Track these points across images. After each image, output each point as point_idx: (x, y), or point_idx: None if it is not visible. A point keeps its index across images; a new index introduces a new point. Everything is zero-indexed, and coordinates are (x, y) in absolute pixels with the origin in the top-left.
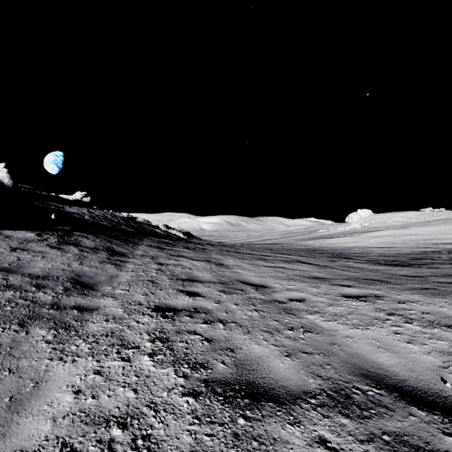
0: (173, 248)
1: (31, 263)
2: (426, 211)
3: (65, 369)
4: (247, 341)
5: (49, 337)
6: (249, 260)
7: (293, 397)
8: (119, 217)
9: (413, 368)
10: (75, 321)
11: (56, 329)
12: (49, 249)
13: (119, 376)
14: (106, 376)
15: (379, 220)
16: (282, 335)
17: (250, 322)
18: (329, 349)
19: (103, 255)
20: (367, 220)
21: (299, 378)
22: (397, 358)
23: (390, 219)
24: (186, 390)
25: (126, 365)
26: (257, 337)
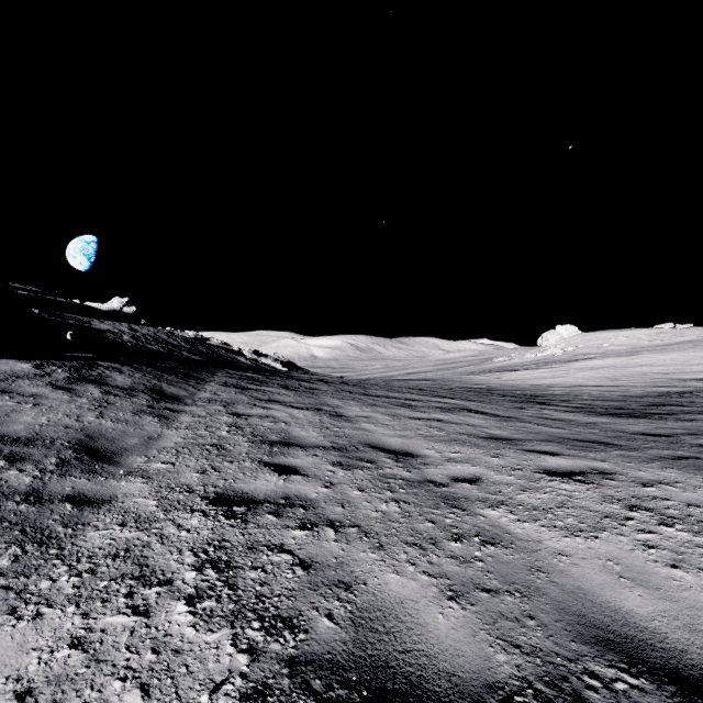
0: (262, 387)
1: (11, 416)
2: (663, 328)
3: (14, 635)
4: (377, 566)
5: (2, 563)
6: (385, 407)
7: (467, 701)
8: (180, 338)
9: (693, 623)
10: (62, 527)
11: (21, 544)
12: (51, 391)
13: (118, 651)
14: (94, 651)
15: (591, 343)
16: (442, 551)
17: (384, 525)
18: (530, 582)
19: (142, 400)
20: (572, 343)
21: (478, 650)
22: (658, 600)
23: (608, 340)
24: (249, 685)
25: (139, 624)
26: (396, 558)
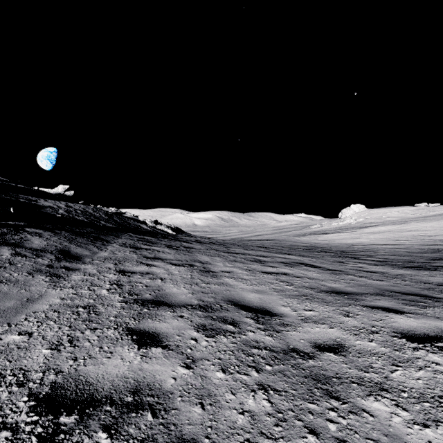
0: (152, 247)
1: None
2: (421, 206)
3: None
4: None
5: None
6: (243, 262)
7: None
8: (102, 212)
9: None
10: None
11: None
12: None
13: None
14: None
15: (374, 215)
16: None
17: None
18: None
19: (46, 260)
20: (362, 215)
21: None
22: None
23: (386, 214)
24: None
25: None
26: None
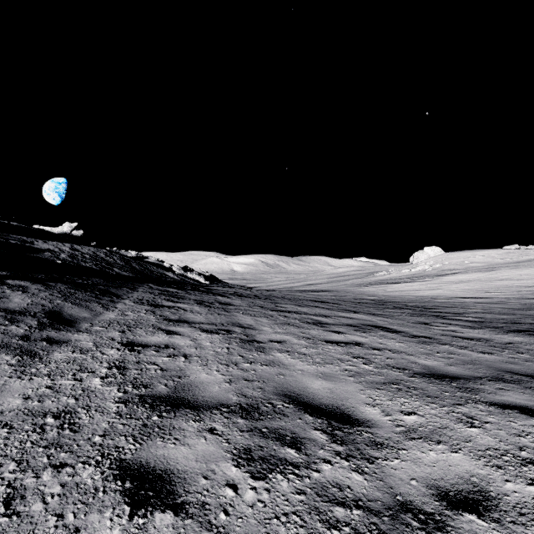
0: (176, 304)
1: None
2: (510, 249)
3: None
4: None
5: None
6: (298, 326)
7: None
8: (117, 256)
9: None
10: None
11: None
12: None
13: None
14: None
15: (454, 260)
16: None
17: None
18: None
19: (22, 327)
20: (438, 260)
21: None
22: None
23: (468, 259)
24: None
25: None
26: None
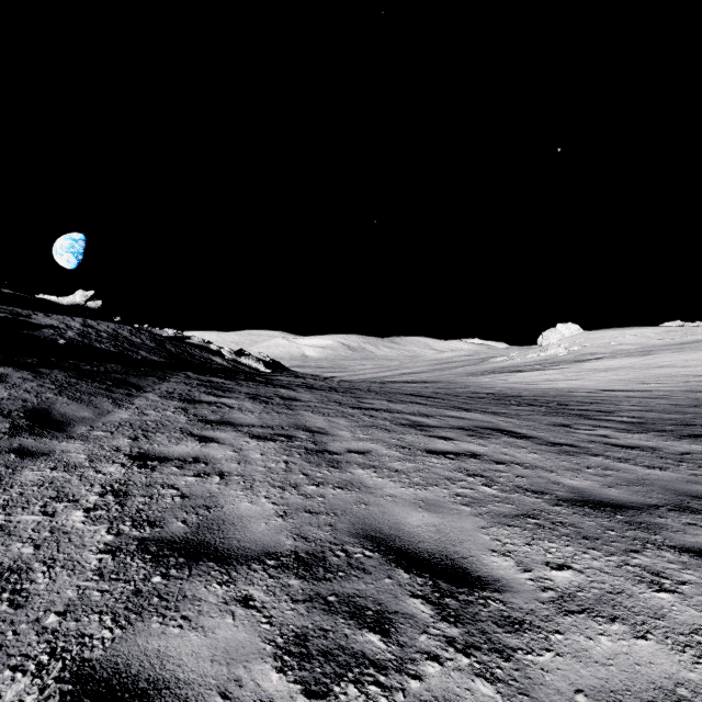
0: (220, 399)
1: None
2: (671, 327)
3: None
4: None
5: None
6: (389, 430)
7: None
8: (146, 336)
9: None
10: None
11: None
12: None
13: None
14: None
15: (596, 342)
16: None
17: None
18: None
19: None
20: (576, 342)
21: None
22: None
23: (615, 339)
24: None
25: None
26: None
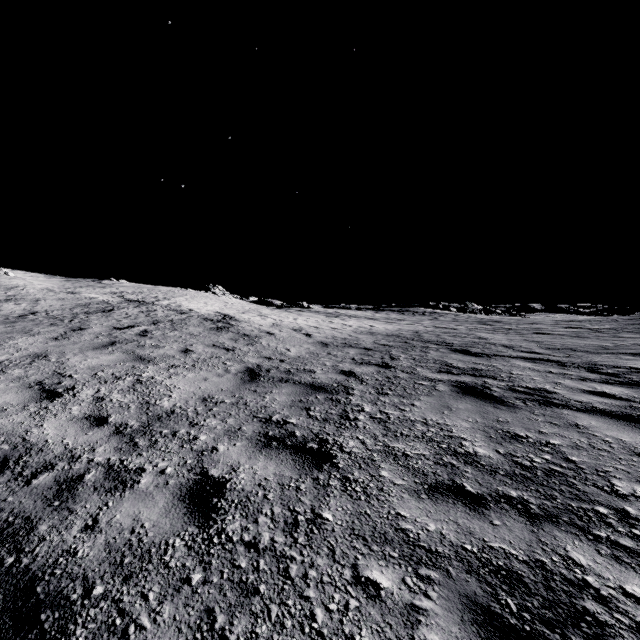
0: None
1: None
2: None
3: None
4: None
5: None
6: None
7: None
8: None
9: None
10: None
11: None
12: None
13: None
14: None
15: None
16: None
17: None
18: None
19: None
20: None
21: None
22: None
23: None
24: None
25: None
26: None
